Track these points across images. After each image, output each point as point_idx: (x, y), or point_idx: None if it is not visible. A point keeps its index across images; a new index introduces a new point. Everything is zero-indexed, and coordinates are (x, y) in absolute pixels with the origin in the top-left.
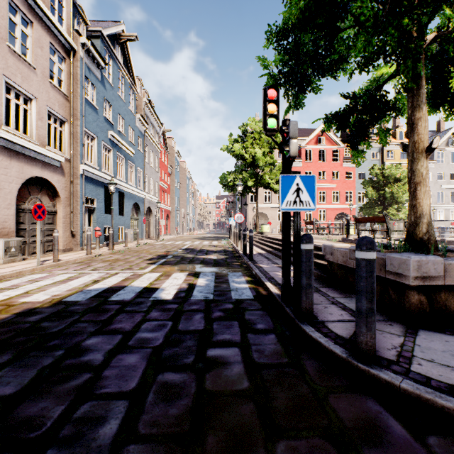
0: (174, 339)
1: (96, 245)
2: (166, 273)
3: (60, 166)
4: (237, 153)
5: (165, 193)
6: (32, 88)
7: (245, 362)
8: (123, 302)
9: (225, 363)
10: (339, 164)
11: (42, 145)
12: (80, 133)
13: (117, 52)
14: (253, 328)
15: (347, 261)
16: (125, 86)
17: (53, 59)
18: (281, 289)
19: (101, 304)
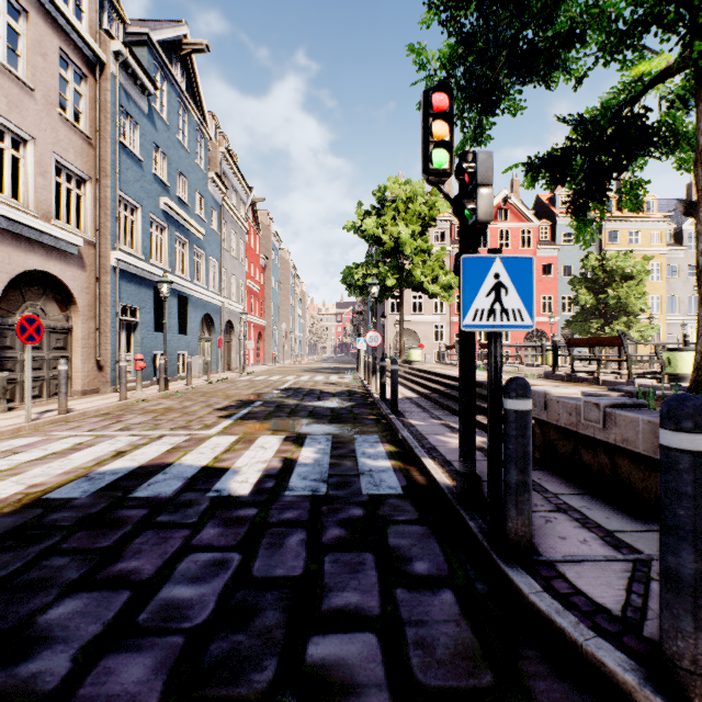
0: (239, 605)
1: (136, 384)
2: (247, 436)
3: (78, 253)
4: (369, 234)
5: (256, 298)
6: (27, 122)
7: (392, 686)
8: (156, 502)
9: (346, 688)
10: (531, 252)
11: (46, 217)
12: (112, 198)
13: (176, 70)
14: (406, 571)
15: (580, 423)
16: (189, 125)
17: (65, 75)
18: (458, 481)
19: (112, 507)
